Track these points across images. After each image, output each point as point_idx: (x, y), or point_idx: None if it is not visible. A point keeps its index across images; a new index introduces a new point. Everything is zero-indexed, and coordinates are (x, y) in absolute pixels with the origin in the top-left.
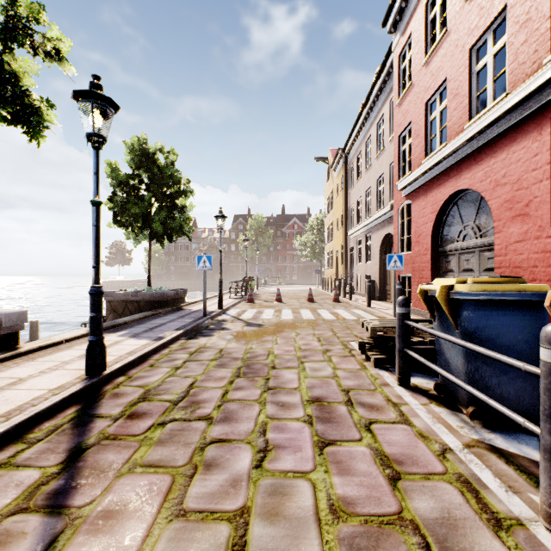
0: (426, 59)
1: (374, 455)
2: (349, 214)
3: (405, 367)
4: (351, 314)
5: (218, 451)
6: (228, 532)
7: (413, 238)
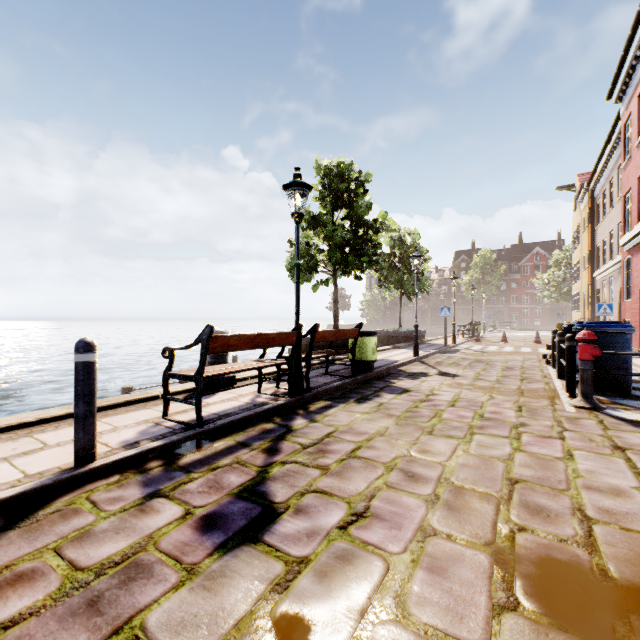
0: (636, 145)
1: (520, 372)
2: (595, 253)
3: (554, 360)
4: None
5: (470, 368)
6: (475, 372)
7: (631, 289)
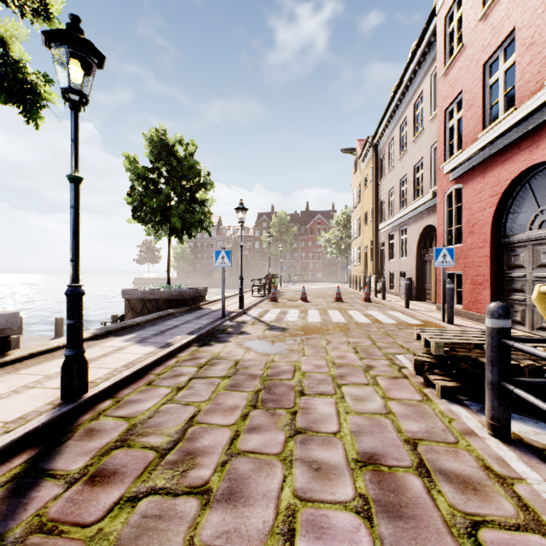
0: (484, 11)
1: None
2: (379, 207)
3: (504, 409)
4: (388, 317)
5: None
6: None
7: (465, 229)
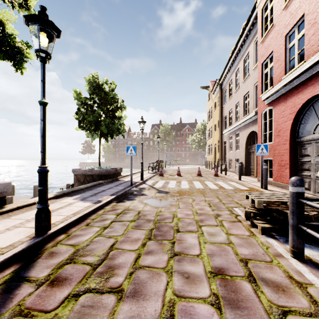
0: (286, 4)
1: None
2: (223, 120)
3: (300, 241)
4: (228, 185)
5: None
6: None
7: (274, 133)
